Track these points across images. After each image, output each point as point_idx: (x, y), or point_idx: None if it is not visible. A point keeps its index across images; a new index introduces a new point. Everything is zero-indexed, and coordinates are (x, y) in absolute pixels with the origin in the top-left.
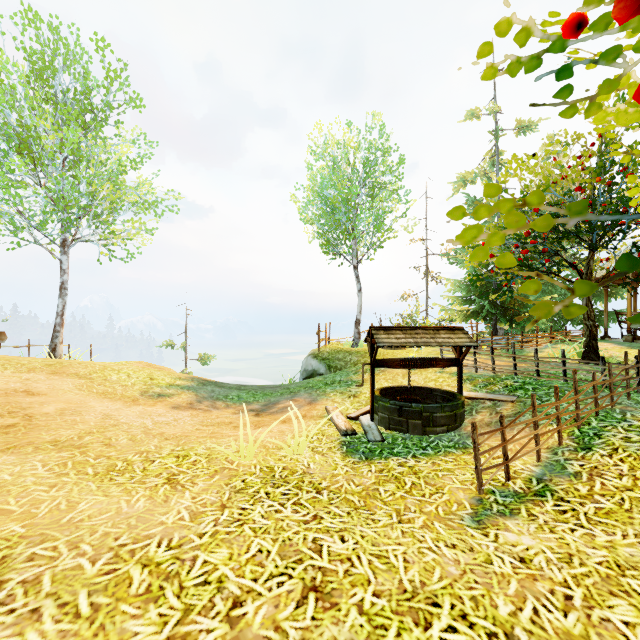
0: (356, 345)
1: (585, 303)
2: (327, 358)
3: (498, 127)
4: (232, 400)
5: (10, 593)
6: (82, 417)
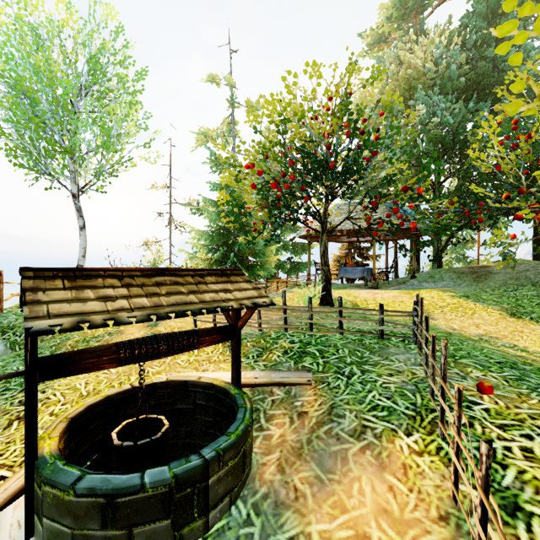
0: None
1: (323, 249)
2: (11, 326)
3: (235, 96)
4: None
5: None
6: None
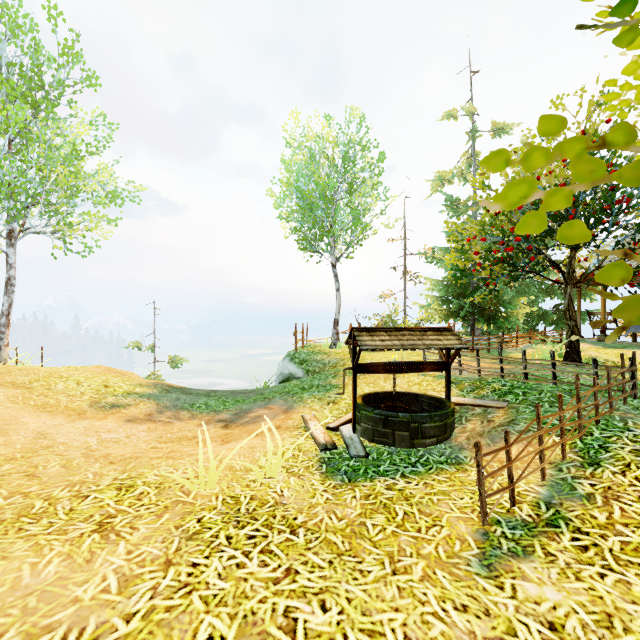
0: (334, 346)
1: (567, 303)
2: (304, 360)
3: (475, 128)
4: (199, 409)
5: None
6: (7, 437)
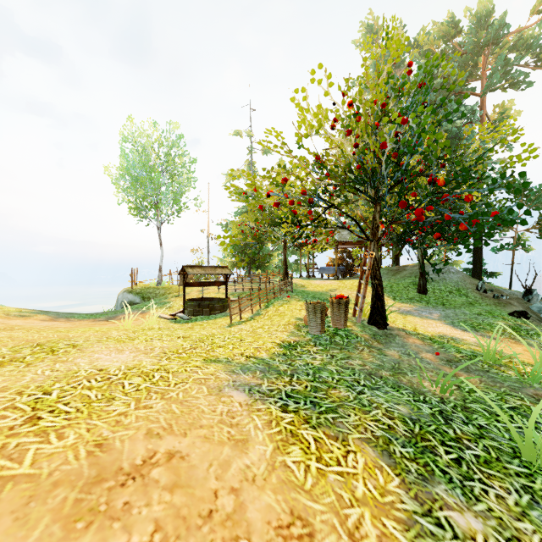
0: (160, 284)
1: (284, 257)
2: (141, 292)
3: (252, 147)
4: (80, 318)
5: (84, 341)
6: None
